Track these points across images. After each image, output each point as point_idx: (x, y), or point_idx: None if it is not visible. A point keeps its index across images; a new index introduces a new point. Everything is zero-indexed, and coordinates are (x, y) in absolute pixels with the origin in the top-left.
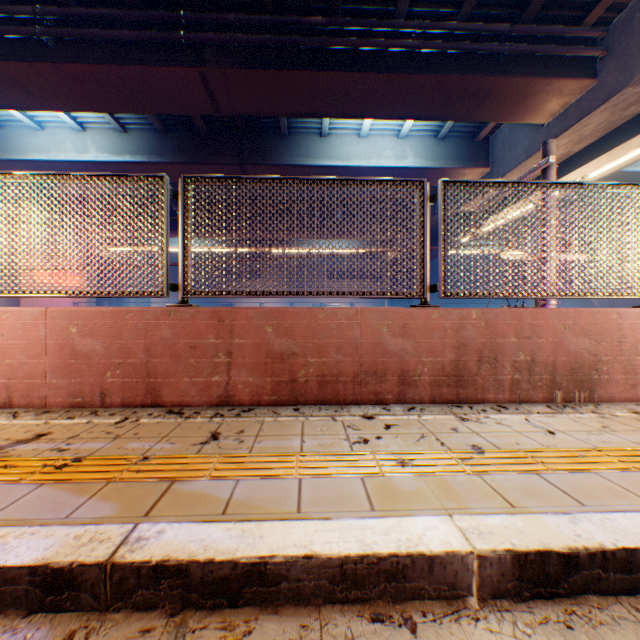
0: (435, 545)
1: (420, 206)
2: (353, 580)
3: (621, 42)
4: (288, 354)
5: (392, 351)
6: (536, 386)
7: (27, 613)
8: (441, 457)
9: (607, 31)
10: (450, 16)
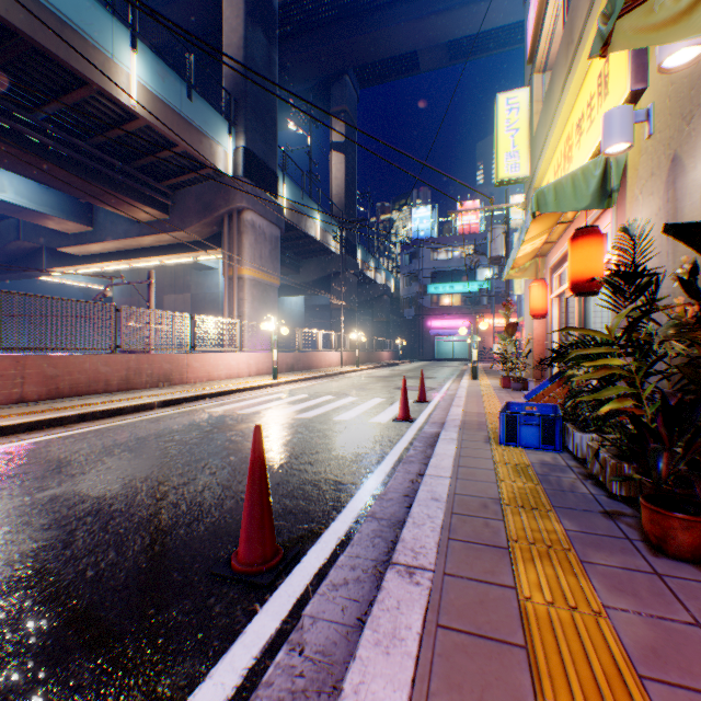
0: (151, 401)
1: (115, 315)
2: (138, 408)
3: (182, 206)
4: (57, 376)
5: (104, 372)
6: (155, 382)
7: (78, 423)
8: (139, 397)
9: (176, 194)
10: (80, 134)
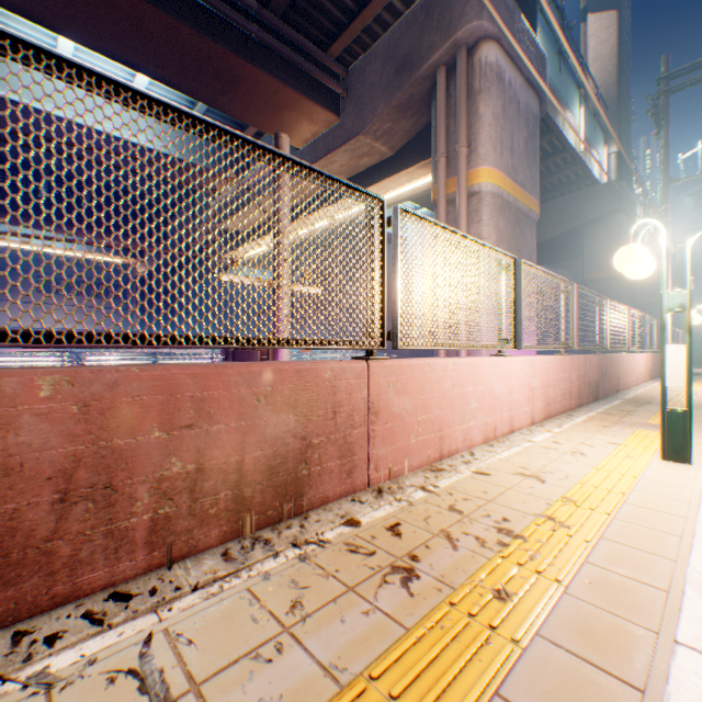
0: None
1: None
2: None
3: (358, 89)
4: None
5: None
6: (210, 516)
7: None
8: None
9: (348, 74)
10: None
